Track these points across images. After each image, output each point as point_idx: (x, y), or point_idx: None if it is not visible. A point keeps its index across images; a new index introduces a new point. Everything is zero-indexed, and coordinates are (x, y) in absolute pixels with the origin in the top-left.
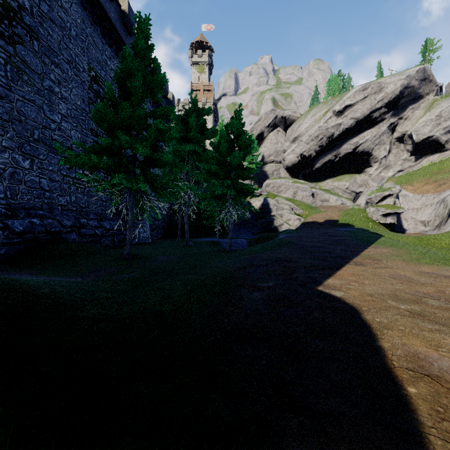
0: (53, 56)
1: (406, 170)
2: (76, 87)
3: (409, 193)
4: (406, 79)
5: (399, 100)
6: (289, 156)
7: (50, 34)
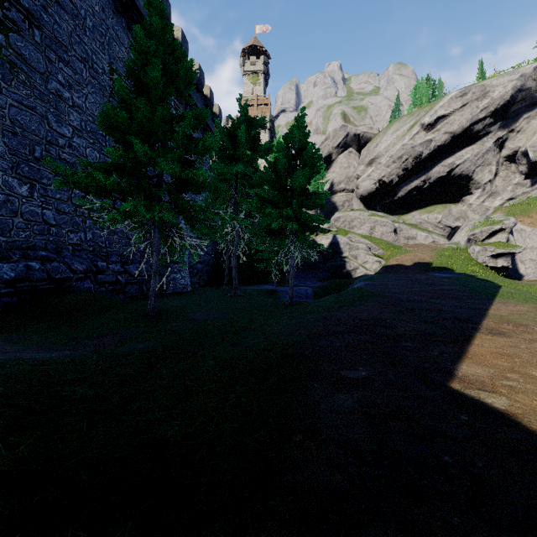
0: (61, 51)
1: (519, 198)
2: (94, 93)
3: (526, 227)
4: (519, 80)
5: (510, 107)
6: (364, 183)
7: (57, 22)
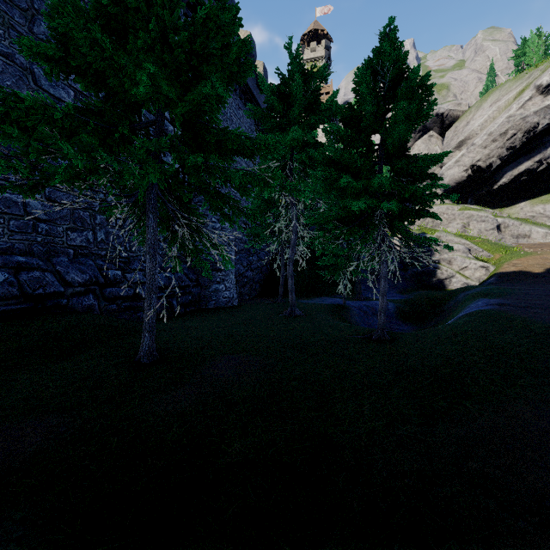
0: None
1: None
2: None
3: None
4: None
5: None
6: (450, 171)
7: None
